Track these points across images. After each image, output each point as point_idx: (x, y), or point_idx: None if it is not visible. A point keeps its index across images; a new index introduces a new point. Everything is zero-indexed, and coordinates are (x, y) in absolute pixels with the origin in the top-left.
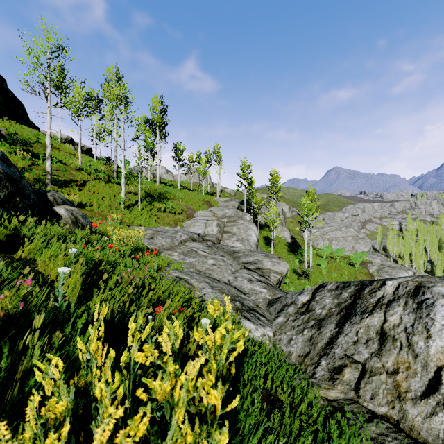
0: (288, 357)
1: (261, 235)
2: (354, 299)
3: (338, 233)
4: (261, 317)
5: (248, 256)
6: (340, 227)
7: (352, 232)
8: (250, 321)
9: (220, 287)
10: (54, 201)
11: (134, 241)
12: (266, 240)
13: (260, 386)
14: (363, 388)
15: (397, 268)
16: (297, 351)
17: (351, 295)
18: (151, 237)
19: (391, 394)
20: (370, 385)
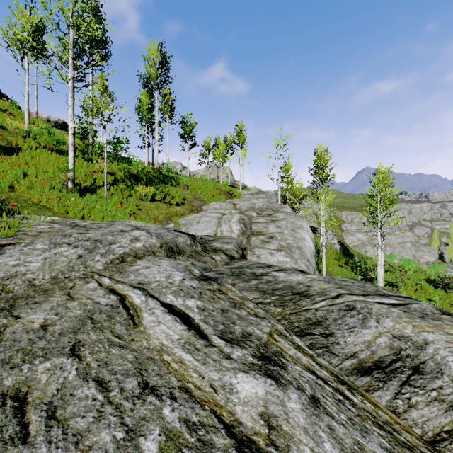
0: None
1: None
2: None
3: (392, 238)
4: None
5: (354, 315)
6: (393, 231)
7: (411, 236)
8: None
9: None
10: None
11: None
12: None
13: None
14: None
15: None
16: None
17: None
18: (1, 243)
19: None
20: None
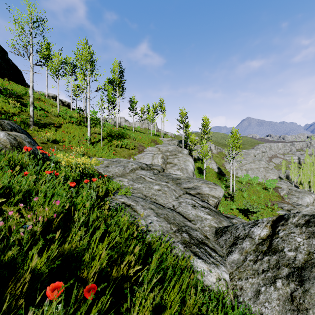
0: None
1: (195, 166)
2: None
3: (253, 165)
4: (213, 252)
5: (188, 182)
6: (254, 161)
7: (264, 164)
8: (201, 259)
9: (166, 214)
10: None
11: (83, 167)
12: (199, 170)
13: None
14: None
15: (302, 192)
16: None
17: None
18: (106, 166)
19: None
20: None
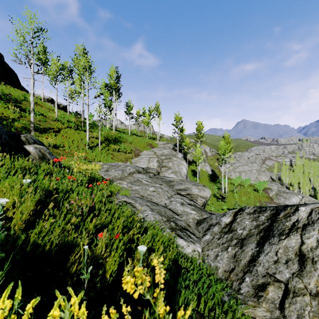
0: (216, 272)
1: (190, 169)
2: (271, 222)
3: (246, 167)
4: (192, 235)
5: (180, 184)
6: (247, 163)
7: (256, 166)
8: (183, 239)
9: (159, 210)
10: (26, 141)
11: (91, 172)
12: (193, 172)
13: (194, 310)
14: (287, 308)
15: (290, 193)
16: (223, 266)
17: (268, 219)
18: (107, 170)
19: (318, 317)
20: (295, 305)
